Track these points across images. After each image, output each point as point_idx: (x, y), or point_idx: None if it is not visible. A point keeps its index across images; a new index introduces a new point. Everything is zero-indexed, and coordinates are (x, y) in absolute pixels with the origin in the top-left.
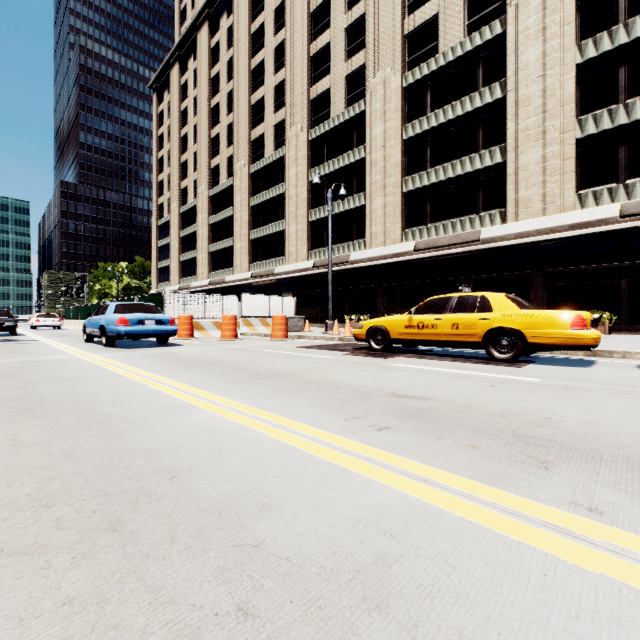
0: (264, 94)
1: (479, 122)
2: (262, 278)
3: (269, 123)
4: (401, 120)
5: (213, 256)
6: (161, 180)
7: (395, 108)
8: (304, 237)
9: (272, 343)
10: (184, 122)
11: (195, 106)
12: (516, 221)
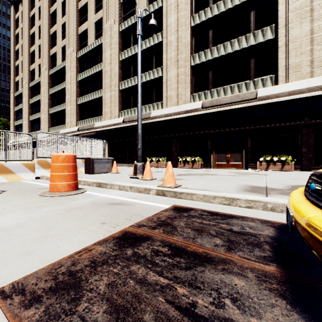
0: (87, 0)
1: (252, 10)
2: (85, 131)
3: (91, 21)
4: (190, 11)
5: (52, 116)
6: (17, 65)
7: (186, 1)
8: (116, 101)
9: (11, 217)
10: (32, 24)
11: (40, 13)
12: (287, 83)
